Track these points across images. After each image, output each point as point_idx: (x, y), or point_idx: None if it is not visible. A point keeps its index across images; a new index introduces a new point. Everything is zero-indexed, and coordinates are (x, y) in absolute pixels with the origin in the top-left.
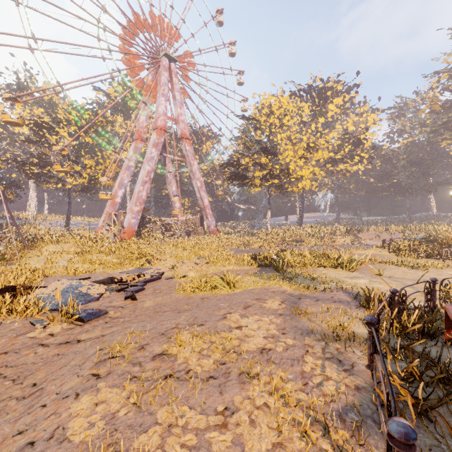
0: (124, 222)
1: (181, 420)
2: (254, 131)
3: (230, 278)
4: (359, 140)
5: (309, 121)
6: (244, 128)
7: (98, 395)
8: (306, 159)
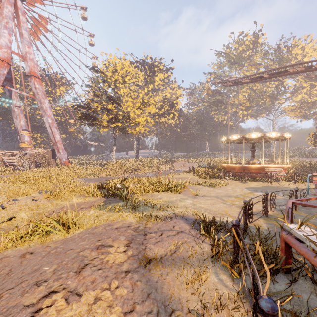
0: None
1: None
2: (102, 82)
3: (69, 217)
4: (173, 104)
5: (143, 85)
6: (94, 79)
7: None
8: (142, 111)
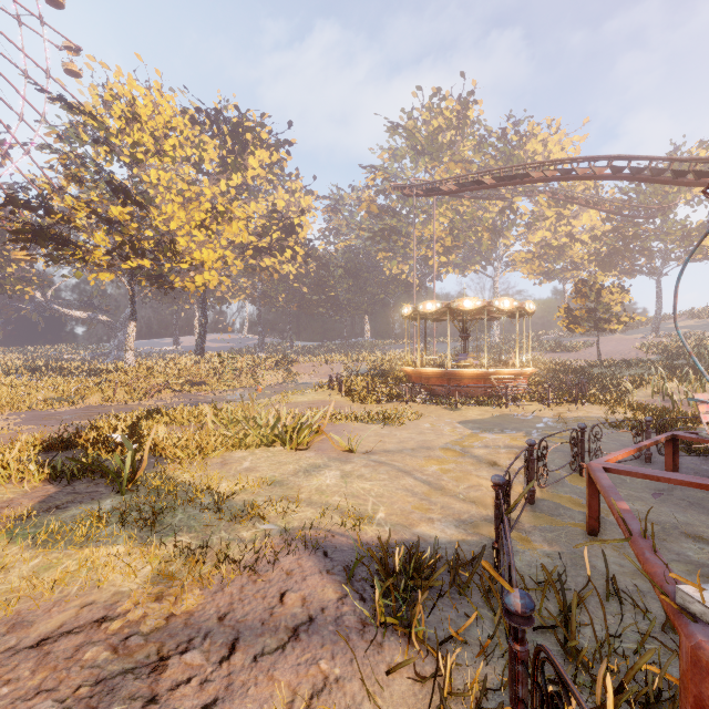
0: None
1: None
2: (93, 143)
3: None
4: (292, 226)
5: (217, 172)
6: (65, 130)
7: None
8: (211, 233)
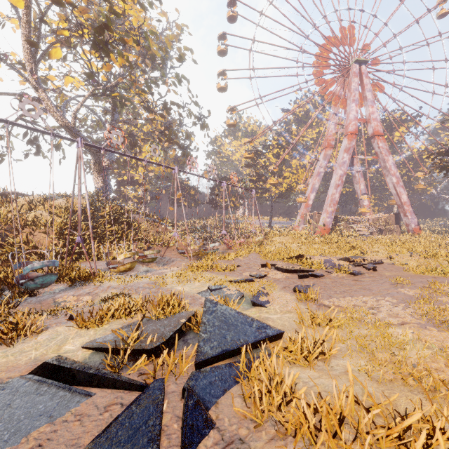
0: (319, 221)
1: None
2: None
3: None
4: None
5: None
6: None
7: (406, 289)
8: None
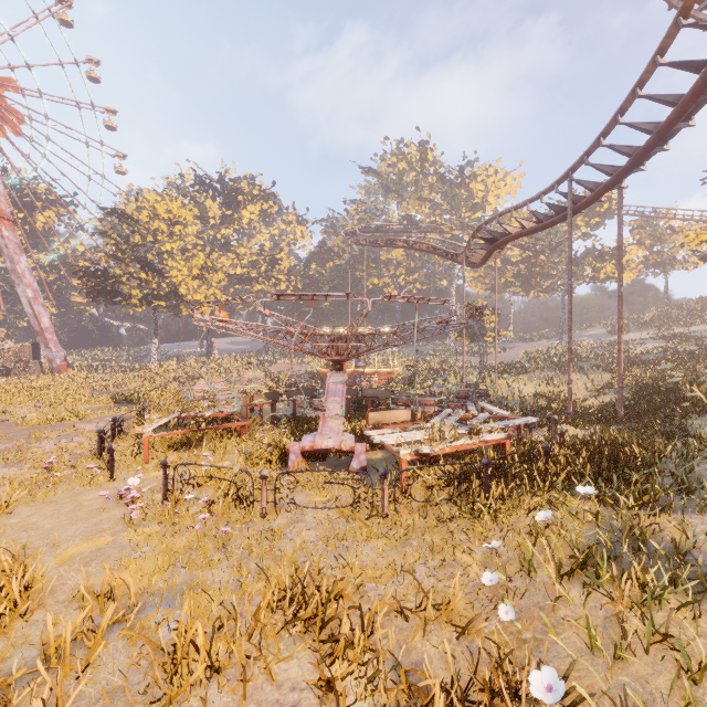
0: None
1: (48, 442)
2: (132, 232)
3: (80, 411)
4: (275, 260)
5: (219, 224)
6: (116, 226)
7: (1, 445)
8: (205, 280)
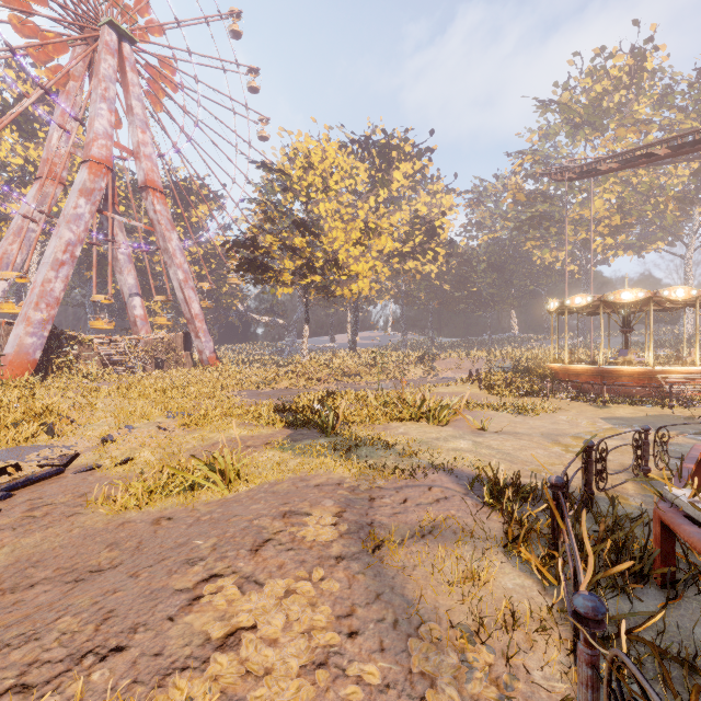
0: (7, 342)
1: None
2: (282, 192)
3: (229, 462)
4: (433, 229)
5: (367, 191)
6: (265, 186)
7: None
8: (364, 248)
